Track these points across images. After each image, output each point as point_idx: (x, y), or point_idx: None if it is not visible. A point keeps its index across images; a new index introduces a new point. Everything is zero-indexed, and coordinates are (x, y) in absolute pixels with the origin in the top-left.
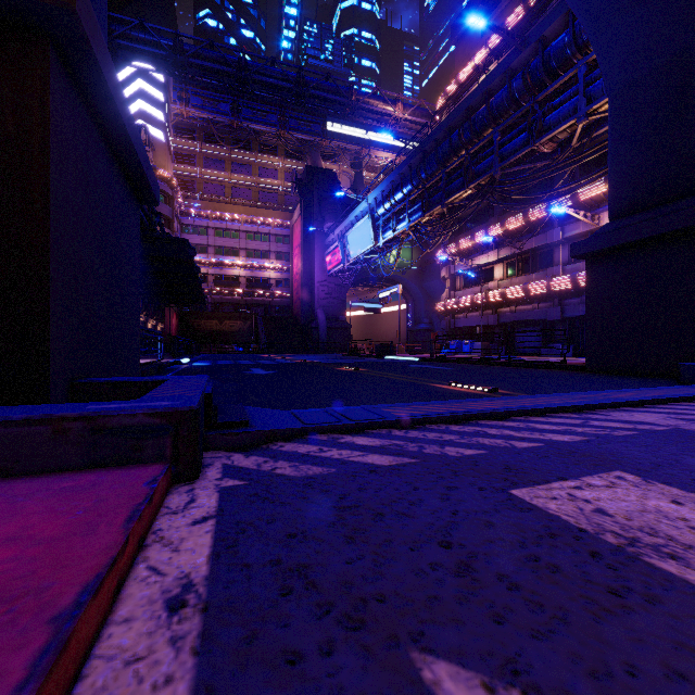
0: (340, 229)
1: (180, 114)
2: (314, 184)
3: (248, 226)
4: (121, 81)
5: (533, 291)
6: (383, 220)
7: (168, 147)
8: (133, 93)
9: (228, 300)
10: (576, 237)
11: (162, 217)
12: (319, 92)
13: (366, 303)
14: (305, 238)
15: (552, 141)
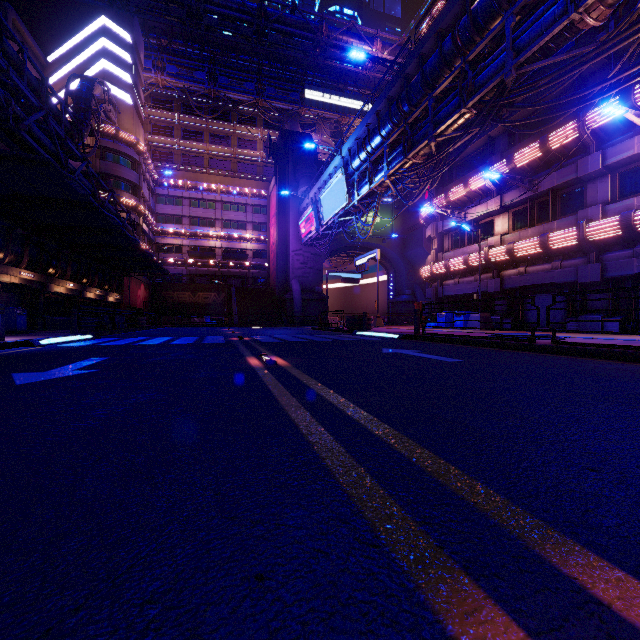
0: (314, 192)
1: (156, 83)
2: (289, 148)
3: (224, 196)
4: (82, 40)
5: (556, 244)
6: (359, 175)
7: (138, 112)
8: (95, 52)
9: (204, 271)
10: (624, 163)
11: (127, 183)
12: (284, 26)
13: (343, 273)
14: (280, 205)
15: (604, 4)
